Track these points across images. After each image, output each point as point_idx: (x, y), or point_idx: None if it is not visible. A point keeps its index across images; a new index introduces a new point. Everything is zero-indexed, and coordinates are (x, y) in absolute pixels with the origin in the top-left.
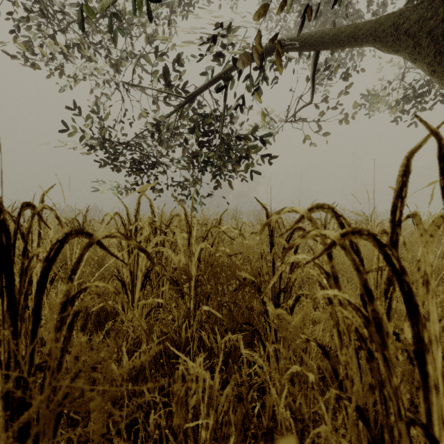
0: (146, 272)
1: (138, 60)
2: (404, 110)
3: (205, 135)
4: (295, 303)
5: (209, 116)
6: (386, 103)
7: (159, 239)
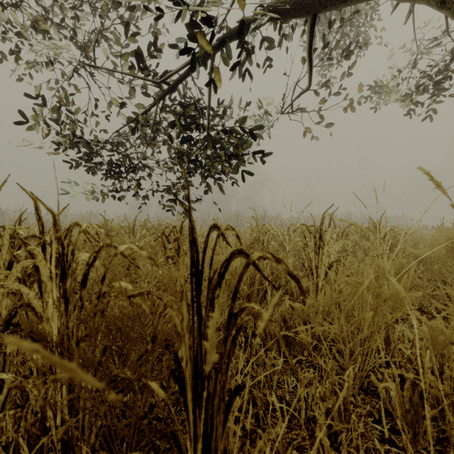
0: (8, 318)
1: (98, 33)
2: (416, 102)
3: (188, 128)
4: (233, 397)
5: (190, 105)
6: (397, 93)
7: (26, 264)
